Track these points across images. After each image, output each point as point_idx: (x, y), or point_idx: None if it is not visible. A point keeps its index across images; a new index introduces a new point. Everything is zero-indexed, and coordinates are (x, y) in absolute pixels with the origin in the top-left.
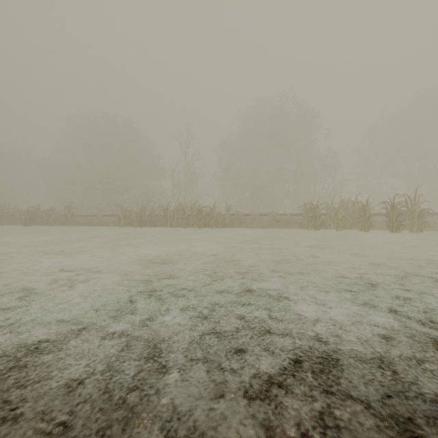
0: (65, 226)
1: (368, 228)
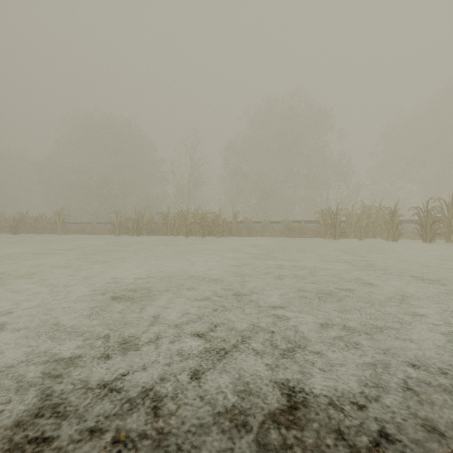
0: (55, 234)
1: (397, 237)
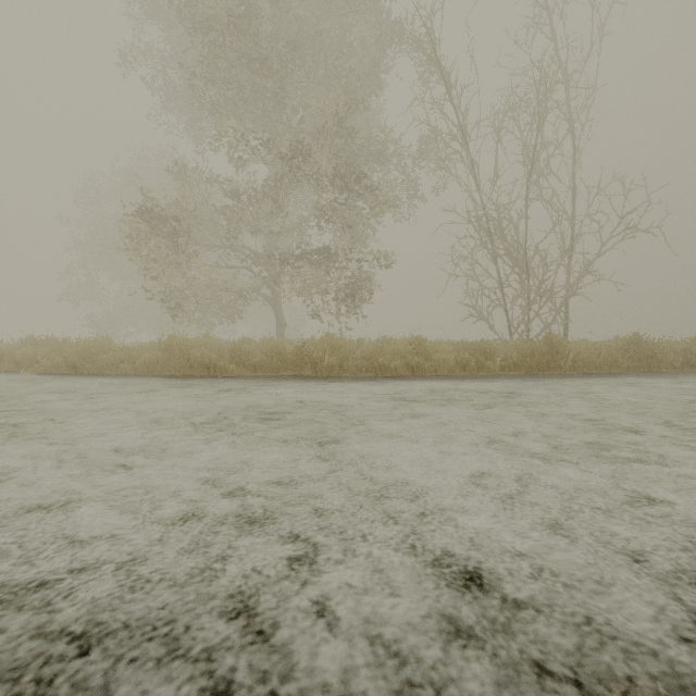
0: None
1: None
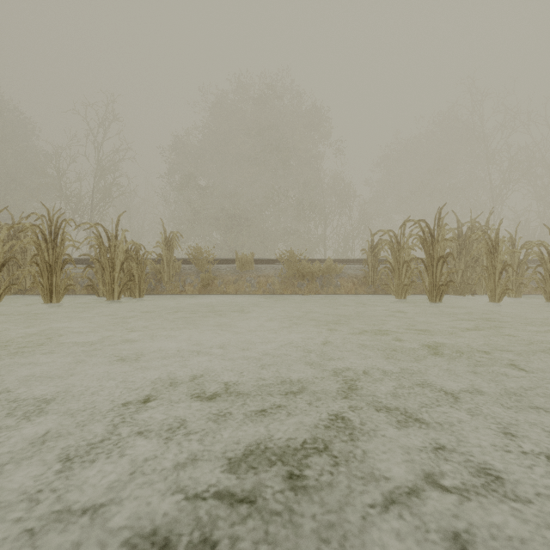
0: None
1: None
